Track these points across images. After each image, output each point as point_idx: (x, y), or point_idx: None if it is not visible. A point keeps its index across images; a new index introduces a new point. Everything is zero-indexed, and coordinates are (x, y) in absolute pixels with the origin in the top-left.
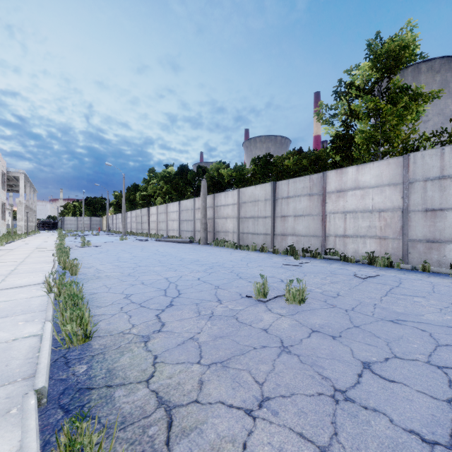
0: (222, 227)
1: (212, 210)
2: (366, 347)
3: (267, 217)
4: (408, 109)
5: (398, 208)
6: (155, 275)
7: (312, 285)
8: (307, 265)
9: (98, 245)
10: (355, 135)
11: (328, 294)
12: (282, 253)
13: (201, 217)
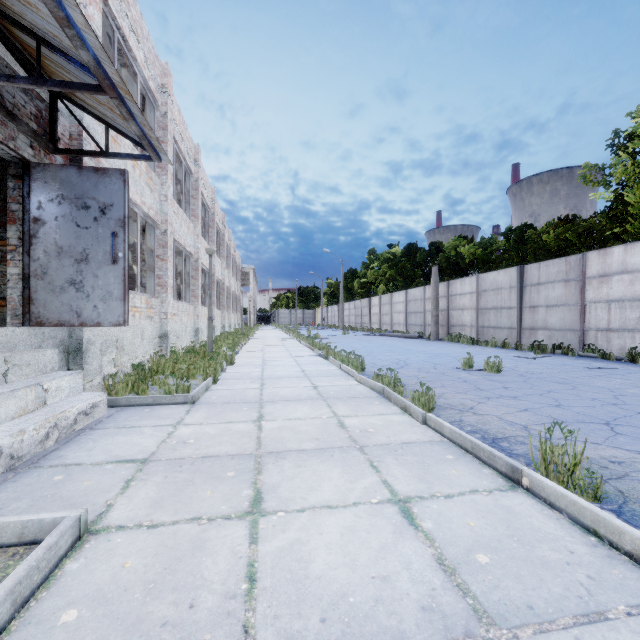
0: (458, 320)
1: (446, 300)
2: (515, 385)
3: (512, 308)
4: None
5: None
6: (387, 356)
7: (523, 368)
8: (543, 359)
9: (326, 337)
10: None
11: (530, 372)
12: (526, 349)
13: (432, 308)
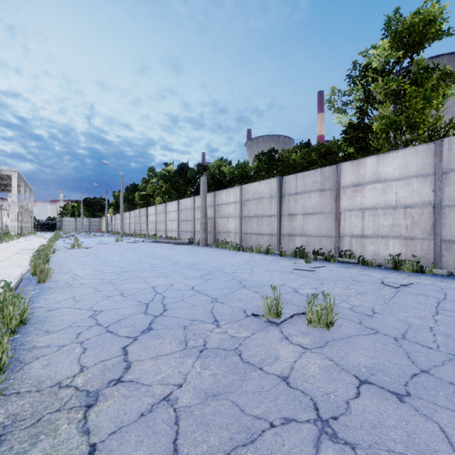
0: (224, 227)
1: (213, 209)
2: None
3: (272, 216)
4: (435, 92)
5: (428, 203)
6: (141, 282)
7: (335, 297)
8: (322, 270)
9: (89, 246)
10: (371, 125)
11: (359, 310)
12: (289, 255)
13: (201, 216)
